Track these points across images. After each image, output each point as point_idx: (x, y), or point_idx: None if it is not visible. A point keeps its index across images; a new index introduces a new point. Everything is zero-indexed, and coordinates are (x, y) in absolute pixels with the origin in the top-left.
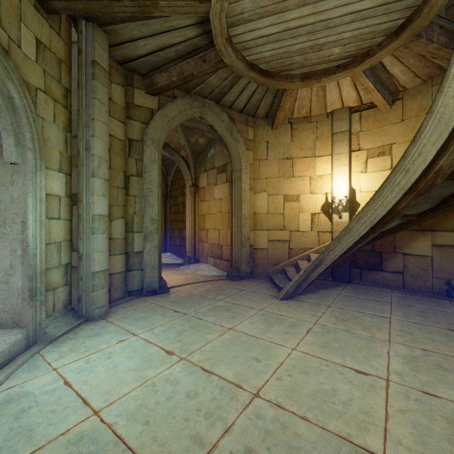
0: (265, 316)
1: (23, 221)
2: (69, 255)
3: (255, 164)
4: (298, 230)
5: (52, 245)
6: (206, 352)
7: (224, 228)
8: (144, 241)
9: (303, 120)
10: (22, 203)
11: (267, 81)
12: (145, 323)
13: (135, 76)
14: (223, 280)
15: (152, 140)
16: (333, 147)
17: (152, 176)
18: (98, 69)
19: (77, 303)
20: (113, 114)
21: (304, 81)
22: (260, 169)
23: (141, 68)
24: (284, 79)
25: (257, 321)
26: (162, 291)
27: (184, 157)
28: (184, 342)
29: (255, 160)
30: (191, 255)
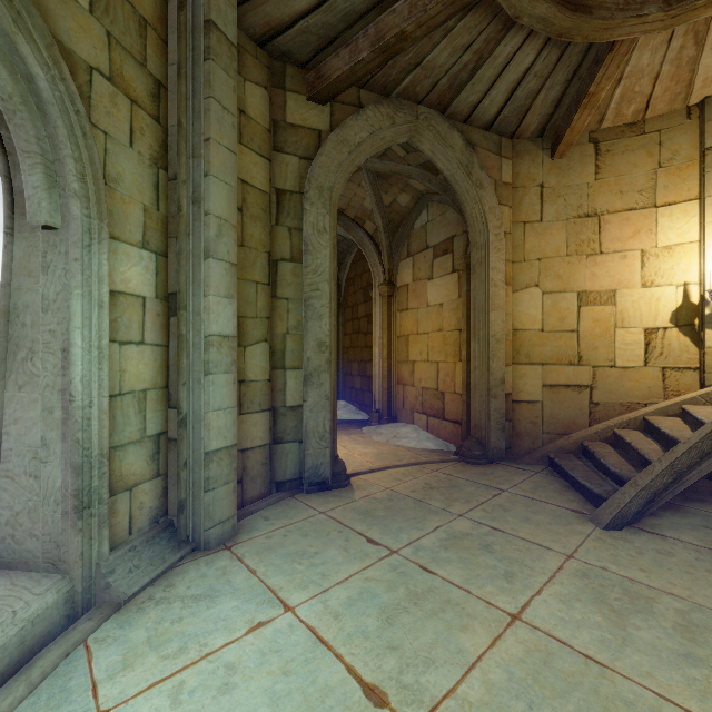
0: (589, 578)
1: (65, 349)
2: (164, 416)
3: (514, 233)
4: (612, 364)
5: (127, 398)
6: (474, 710)
7: (448, 360)
8: (304, 386)
9: (626, 130)
10: (62, 311)
11: (574, 23)
12: (307, 571)
13: (287, 69)
14: (452, 463)
15: (320, 189)
16: (706, 179)
17: (319, 259)
18: (216, 39)
19: (177, 513)
20: (247, 141)
21: (672, 9)
22: (526, 241)
23: (299, 48)
24: (617, 12)
25: (577, 597)
26: (338, 484)
27: (370, 232)
28: (406, 653)
29: (514, 224)
30: (383, 408)
